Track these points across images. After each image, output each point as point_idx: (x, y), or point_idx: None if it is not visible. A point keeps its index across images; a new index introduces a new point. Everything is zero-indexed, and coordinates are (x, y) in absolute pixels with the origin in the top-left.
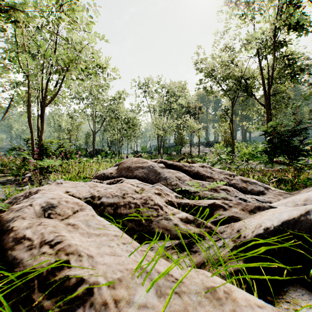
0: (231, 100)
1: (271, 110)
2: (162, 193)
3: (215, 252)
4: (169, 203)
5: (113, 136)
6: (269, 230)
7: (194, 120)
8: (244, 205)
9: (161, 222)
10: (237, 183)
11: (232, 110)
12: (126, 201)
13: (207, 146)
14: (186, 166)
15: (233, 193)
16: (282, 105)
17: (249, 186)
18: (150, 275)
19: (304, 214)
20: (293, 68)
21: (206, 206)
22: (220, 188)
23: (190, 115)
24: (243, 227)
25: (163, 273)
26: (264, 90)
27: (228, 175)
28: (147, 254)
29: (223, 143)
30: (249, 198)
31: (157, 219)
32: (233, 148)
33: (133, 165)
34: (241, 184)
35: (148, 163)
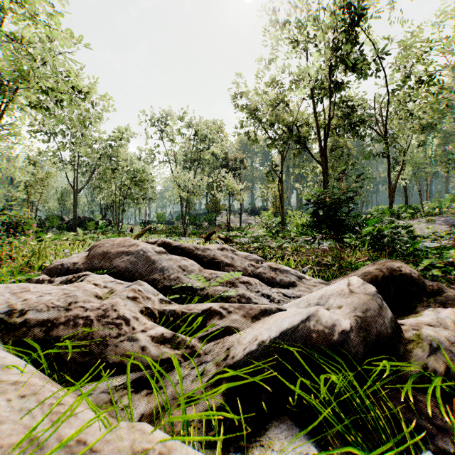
0: (280, 152)
1: (328, 170)
2: (140, 296)
3: (175, 390)
4: (147, 312)
5: (110, 197)
6: (264, 345)
7: (234, 177)
8: (247, 310)
9: (122, 345)
10: (264, 271)
11: (281, 166)
12: (76, 313)
13: (253, 214)
14: (199, 250)
15: (256, 287)
16: (341, 164)
17: (279, 276)
18: (44, 449)
19: (305, 320)
20: (353, 118)
21: (201, 312)
22: (239, 280)
23: (229, 170)
24: (236, 342)
25: (61, 443)
26: (320, 143)
27: (255, 261)
28: (58, 410)
29: (272, 210)
30: (274, 293)
31: (116, 340)
32: (283, 218)
33: (114, 250)
34: (268, 273)
35: (140, 246)
